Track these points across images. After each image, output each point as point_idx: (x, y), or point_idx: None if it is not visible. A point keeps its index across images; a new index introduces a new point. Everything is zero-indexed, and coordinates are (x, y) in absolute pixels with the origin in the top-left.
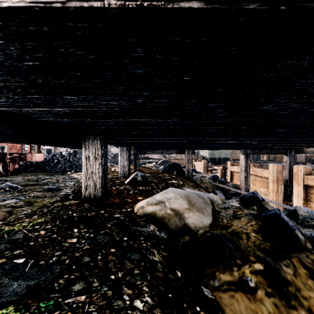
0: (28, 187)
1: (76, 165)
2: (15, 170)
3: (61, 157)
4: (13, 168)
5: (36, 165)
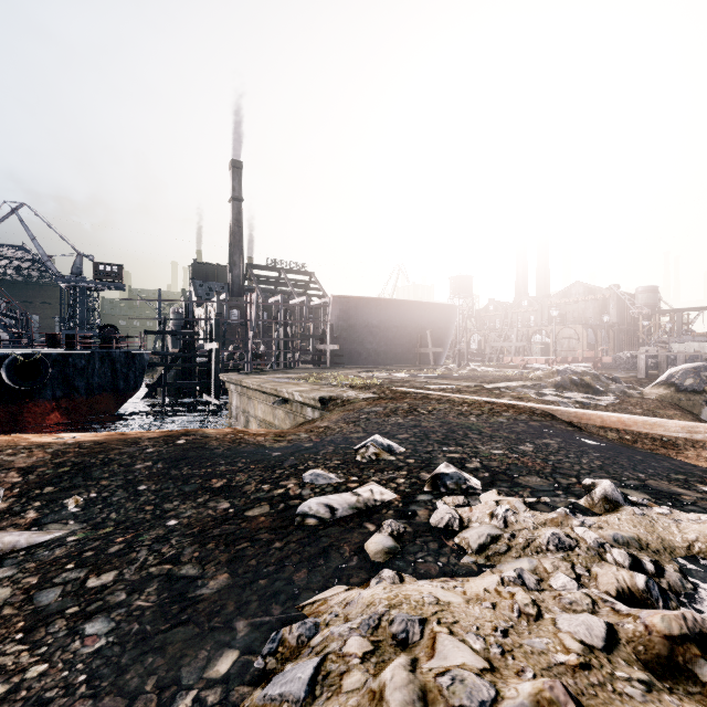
0: (627, 373)
1: (636, 366)
2: (598, 367)
3: (621, 359)
4: (597, 366)
5: (602, 365)
